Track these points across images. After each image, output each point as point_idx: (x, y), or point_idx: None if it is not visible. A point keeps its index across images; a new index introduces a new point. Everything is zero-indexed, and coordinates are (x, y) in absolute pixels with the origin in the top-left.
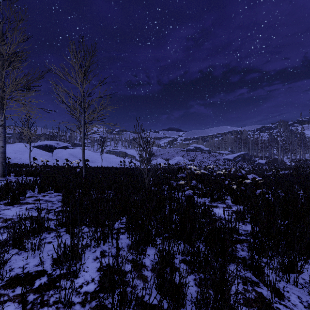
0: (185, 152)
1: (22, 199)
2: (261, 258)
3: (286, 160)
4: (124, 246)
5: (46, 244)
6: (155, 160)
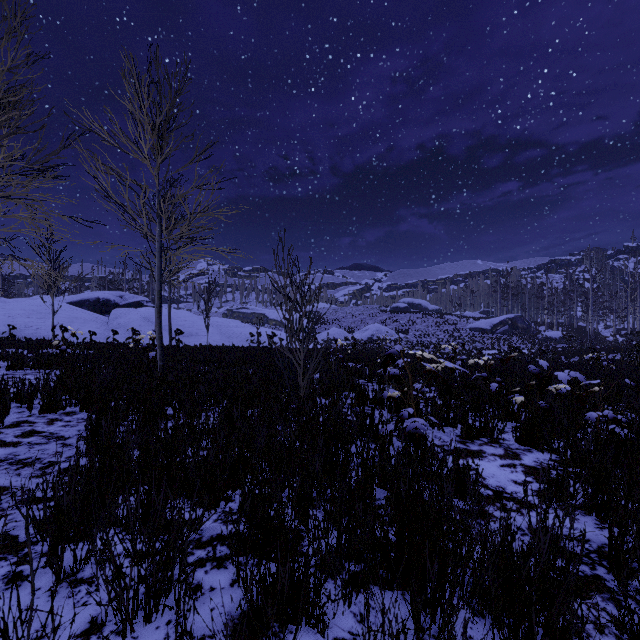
0: (389, 314)
1: None
2: None
3: (604, 330)
4: (215, 628)
5: None
6: (325, 331)
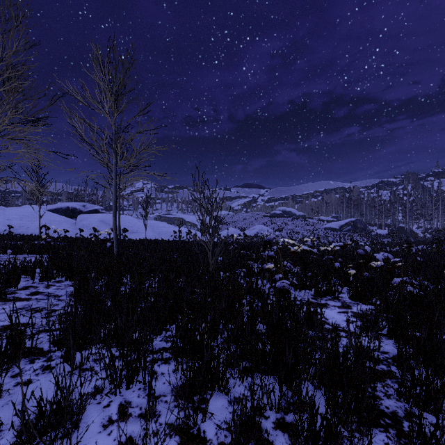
0: (269, 218)
1: (10, 292)
2: (428, 416)
3: (417, 229)
4: (166, 392)
5: (19, 387)
6: (225, 230)
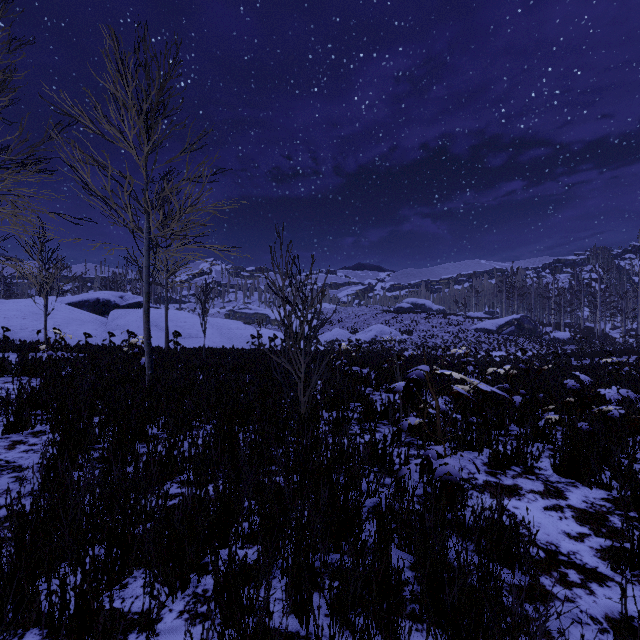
0: (393, 314)
1: None
2: None
3: (612, 331)
4: None
5: None
6: (328, 332)
